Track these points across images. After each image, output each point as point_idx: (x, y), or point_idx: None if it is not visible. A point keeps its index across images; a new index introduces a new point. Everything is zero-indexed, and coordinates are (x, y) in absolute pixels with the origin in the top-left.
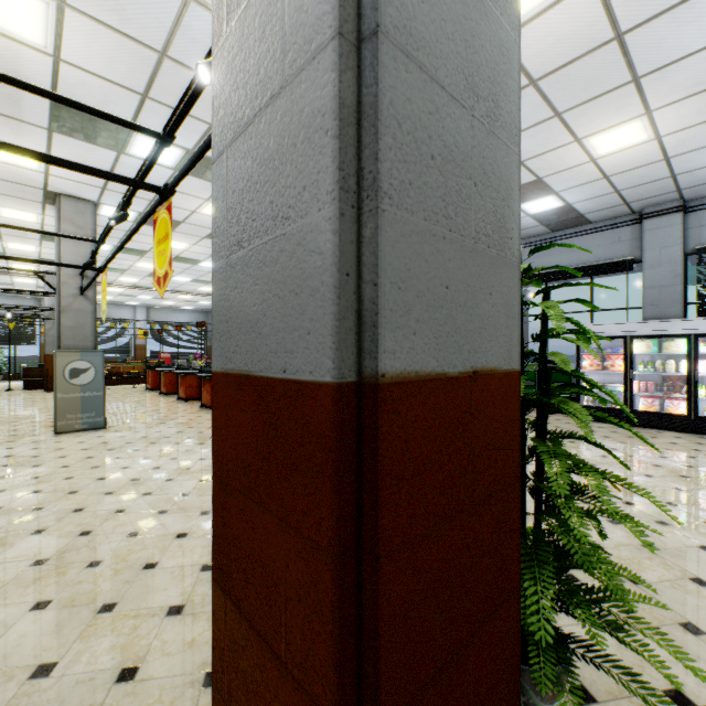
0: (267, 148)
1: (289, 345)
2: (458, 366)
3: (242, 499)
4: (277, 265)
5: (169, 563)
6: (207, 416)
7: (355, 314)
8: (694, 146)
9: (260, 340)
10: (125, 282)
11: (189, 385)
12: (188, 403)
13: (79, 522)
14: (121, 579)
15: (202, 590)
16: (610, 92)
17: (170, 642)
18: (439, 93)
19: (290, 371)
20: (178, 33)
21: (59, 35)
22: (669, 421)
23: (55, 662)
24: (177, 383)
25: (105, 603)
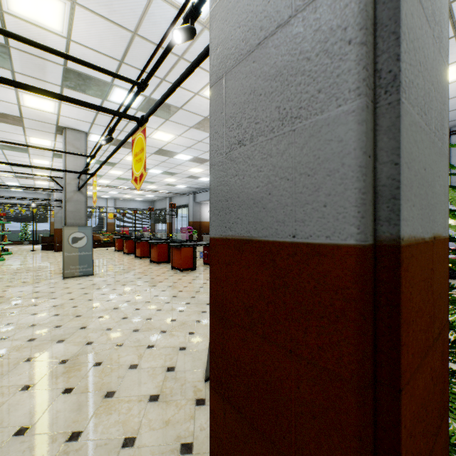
0: (272, 66)
1: (299, 216)
2: (428, 233)
3: (242, 331)
4: (284, 154)
5: (145, 365)
6: (155, 268)
7: (372, 189)
8: None
9: (264, 213)
10: (101, 183)
11: (142, 248)
12: (142, 259)
13: (85, 335)
14: (116, 375)
15: (169, 385)
16: None
17: (153, 420)
18: (421, 13)
19: (301, 236)
20: (145, 18)
21: (70, 24)
22: None
23: (81, 431)
24: (134, 246)
25: (108, 391)
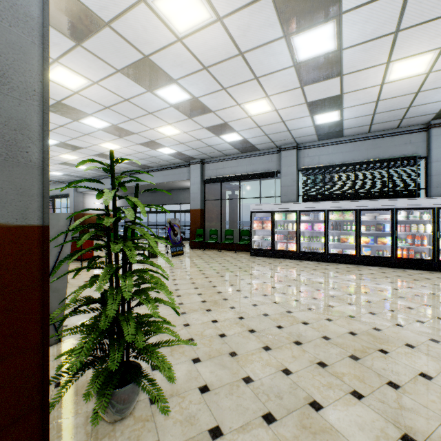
0: None
1: None
2: None
3: None
4: None
5: None
6: None
7: None
8: (293, 117)
9: None
10: None
11: None
12: None
13: None
14: None
15: None
16: (246, 82)
17: None
18: None
19: None
20: None
21: None
22: (289, 254)
23: None
24: None
25: None
